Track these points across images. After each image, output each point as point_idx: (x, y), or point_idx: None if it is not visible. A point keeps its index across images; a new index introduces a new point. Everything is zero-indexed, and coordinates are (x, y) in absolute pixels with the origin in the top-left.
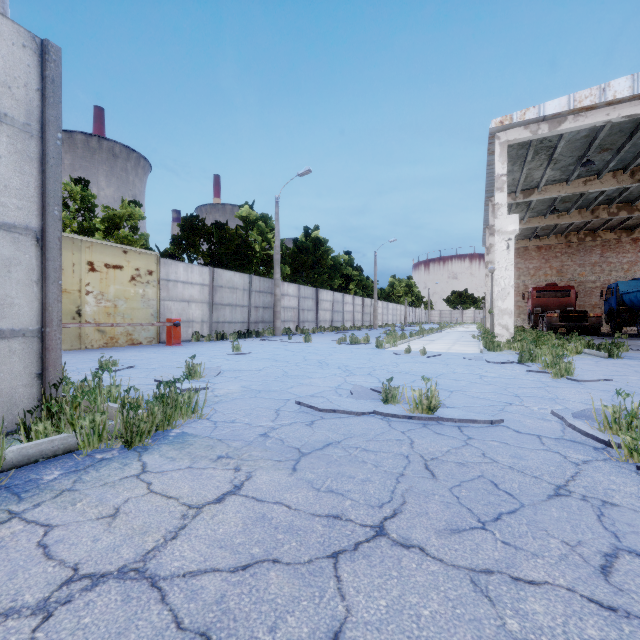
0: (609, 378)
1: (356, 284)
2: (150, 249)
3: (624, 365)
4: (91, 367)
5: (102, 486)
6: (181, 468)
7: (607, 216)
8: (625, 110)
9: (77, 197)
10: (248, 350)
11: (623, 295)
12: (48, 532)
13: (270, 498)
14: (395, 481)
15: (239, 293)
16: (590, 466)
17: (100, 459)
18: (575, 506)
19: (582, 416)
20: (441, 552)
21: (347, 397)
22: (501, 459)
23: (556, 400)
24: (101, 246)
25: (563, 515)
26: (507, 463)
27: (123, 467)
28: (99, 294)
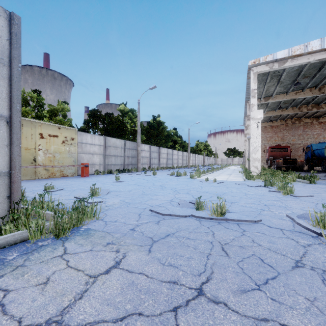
0: (312, 195)
1: (179, 145)
2: (73, 126)
3: (318, 187)
4: (40, 189)
5: (40, 263)
6: (86, 251)
7: (306, 110)
8: (317, 56)
9: (34, 99)
10: (124, 179)
11: (314, 151)
12: (6, 295)
13: (136, 270)
14: (206, 258)
15: (119, 149)
16: (312, 248)
17: (40, 245)
18: (308, 274)
19: (302, 217)
20: (237, 306)
21: (176, 206)
22: (263, 244)
23: (287, 208)
24: (46, 125)
25: (303, 280)
26: (266, 246)
27: (53, 250)
28: (45, 150)
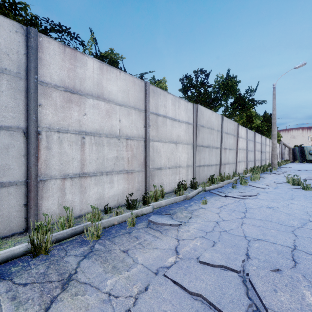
0: None
1: None
2: None
3: None
4: None
5: None
6: None
7: None
8: None
9: None
10: None
11: None
12: None
13: None
14: None
15: None
16: None
17: None
18: None
19: None
20: None
21: None
22: None
23: None
24: None
25: None
26: None
27: None
28: None
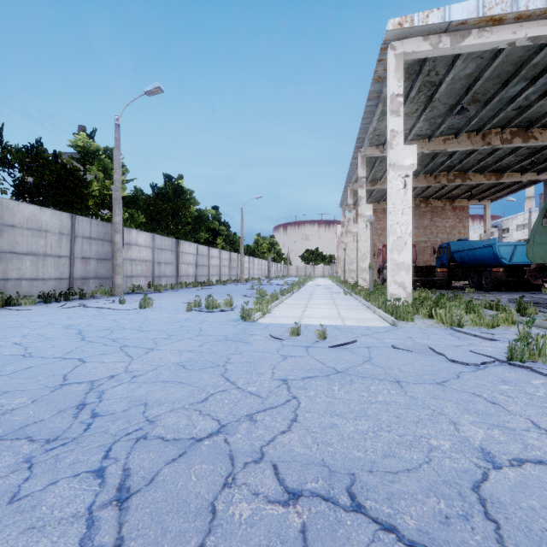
0: None
1: (223, 239)
2: None
3: None
4: None
5: None
6: None
7: (446, 182)
8: (532, 29)
9: None
10: None
11: (454, 253)
12: None
13: None
14: None
15: (51, 238)
16: None
17: None
18: None
19: None
20: None
21: None
22: None
23: None
24: None
25: None
26: None
27: None
28: None
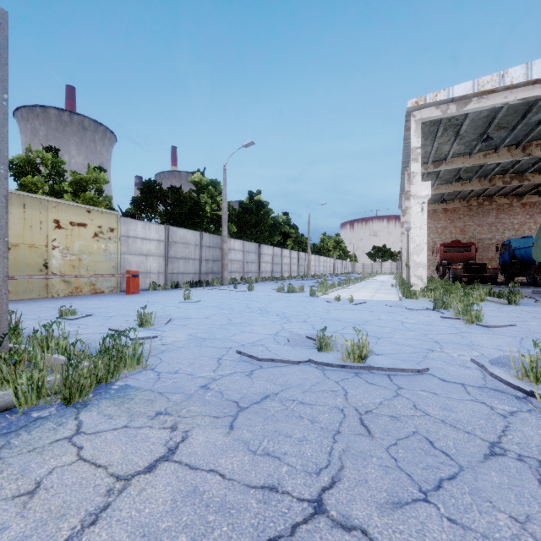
0: (513, 324)
1: (293, 240)
2: (113, 209)
3: (522, 311)
4: (52, 315)
5: (29, 452)
6: (117, 428)
7: (502, 184)
8: (520, 94)
9: (48, 163)
10: (198, 298)
11: (515, 250)
12: None
13: (204, 465)
14: (332, 440)
15: (191, 248)
16: (517, 418)
17: (35, 418)
18: (513, 468)
19: (498, 363)
20: (385, 536)
21: (284, 345)
22: (432, 412)
23: (472, 346)
24: (66, 206)
25: (504, 480)
26: (438, 416)
27: (57, 428)
28: (65, 249)
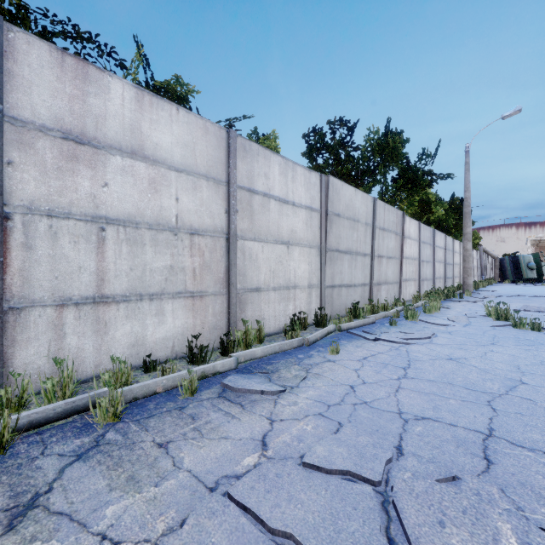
0: None
1: None
2: None
3: None
4: None
5: None
6: None
7: None
8: None
9: None
10: None
11: None
12: None
13: None
14: None
15: None
16: None
17: None
18: None
19: None
20: None
21: None
22: None
23: None
24: None
25: None
26: None
27: None
28: None
